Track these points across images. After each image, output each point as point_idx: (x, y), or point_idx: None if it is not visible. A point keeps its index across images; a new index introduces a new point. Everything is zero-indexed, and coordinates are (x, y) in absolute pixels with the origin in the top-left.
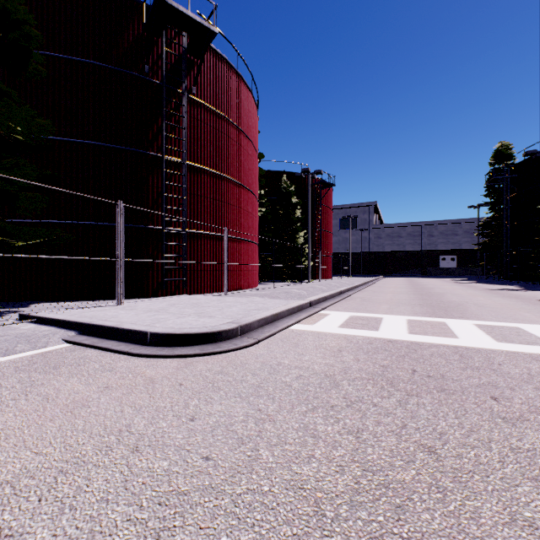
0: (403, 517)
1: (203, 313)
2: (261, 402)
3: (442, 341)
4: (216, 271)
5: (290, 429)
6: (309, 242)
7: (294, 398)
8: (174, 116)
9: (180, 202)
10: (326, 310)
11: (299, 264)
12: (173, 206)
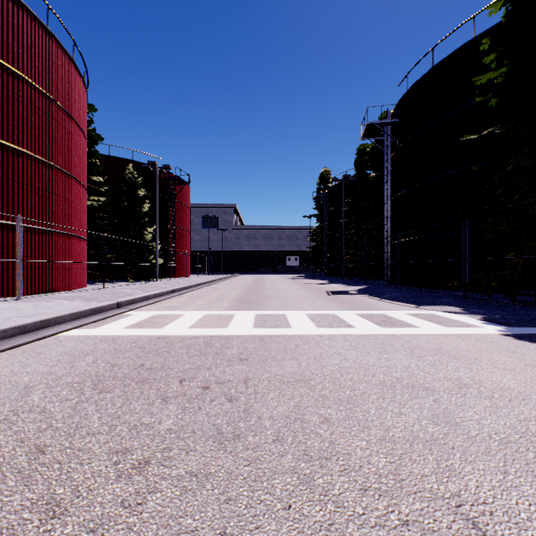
0: None
1: None
2: None
3: (209, 332)
4: (8, 269)
5: None
6: (157, 239)
7: None
8: None
9: None
10: (135, 311)
11: (148, 262)
12: None
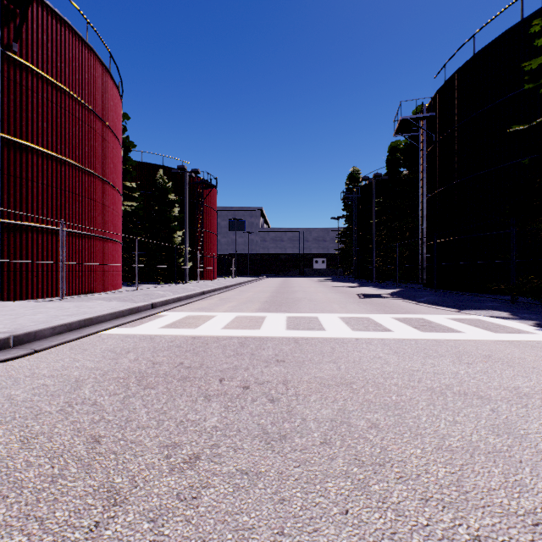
0: None
1: None
2: None
3: (242, 333)
4: (52, 271)
5: None
6: (186, 242)
7: None
8: None
9: None
10: (169, 312)
11: (178, 265)
12: None
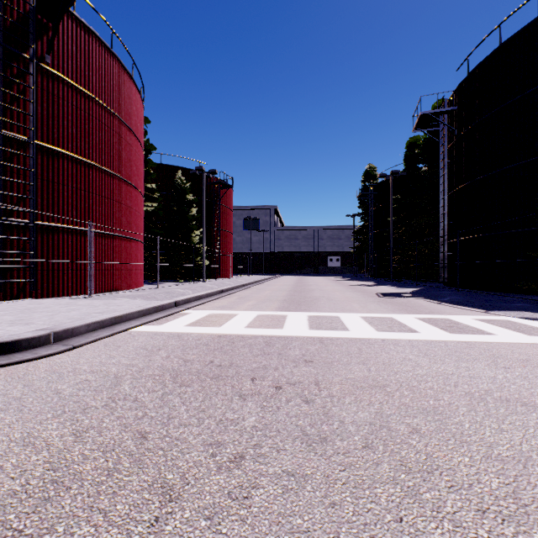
0: (40, 509)
1: (23, 320)
2: (1, 416)
3: (266, 332)
4: (81, 270)
5: (5, 441)
6: (204, 241)
7: (49, 406)
8: (17, 83)
9: (26, 189)
10: (191, 310)
11: (195, 263)
12: (15, 192)
